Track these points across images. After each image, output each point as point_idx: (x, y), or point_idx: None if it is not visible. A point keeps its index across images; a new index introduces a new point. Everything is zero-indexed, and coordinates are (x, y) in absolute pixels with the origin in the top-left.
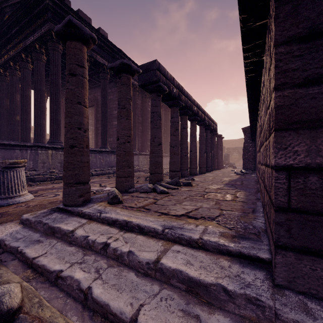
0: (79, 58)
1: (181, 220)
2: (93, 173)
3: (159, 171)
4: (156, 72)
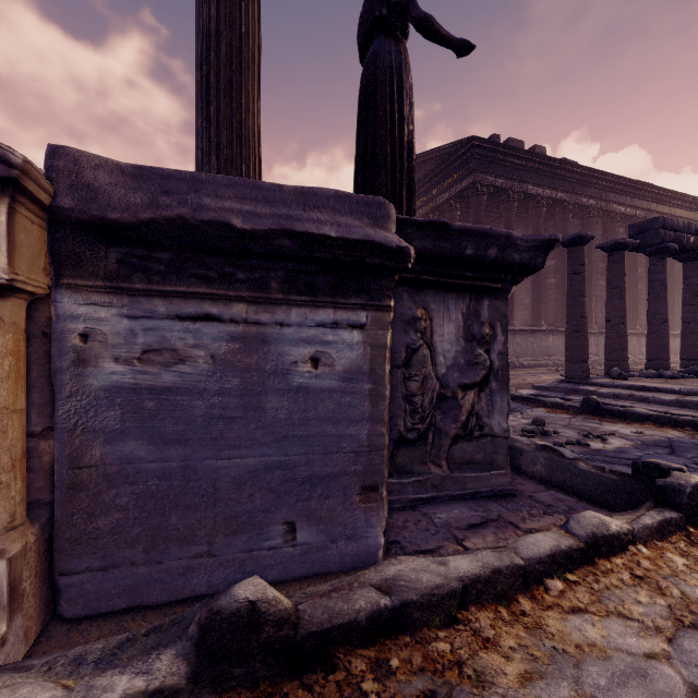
0: (582, 259)
1: (697, 387)
2: (524, 364)
3: (663, 357)
4: (659, 232)
